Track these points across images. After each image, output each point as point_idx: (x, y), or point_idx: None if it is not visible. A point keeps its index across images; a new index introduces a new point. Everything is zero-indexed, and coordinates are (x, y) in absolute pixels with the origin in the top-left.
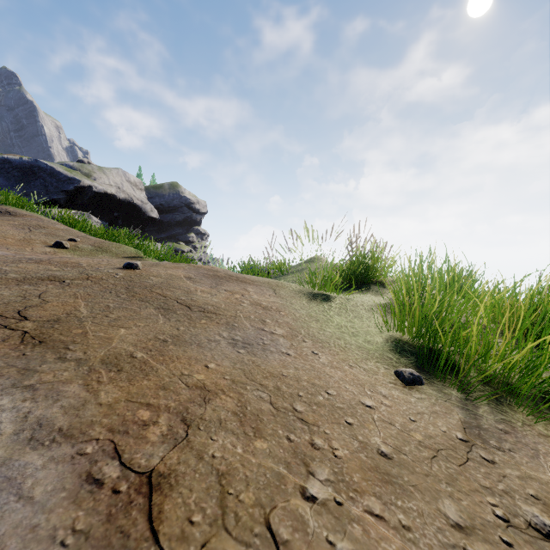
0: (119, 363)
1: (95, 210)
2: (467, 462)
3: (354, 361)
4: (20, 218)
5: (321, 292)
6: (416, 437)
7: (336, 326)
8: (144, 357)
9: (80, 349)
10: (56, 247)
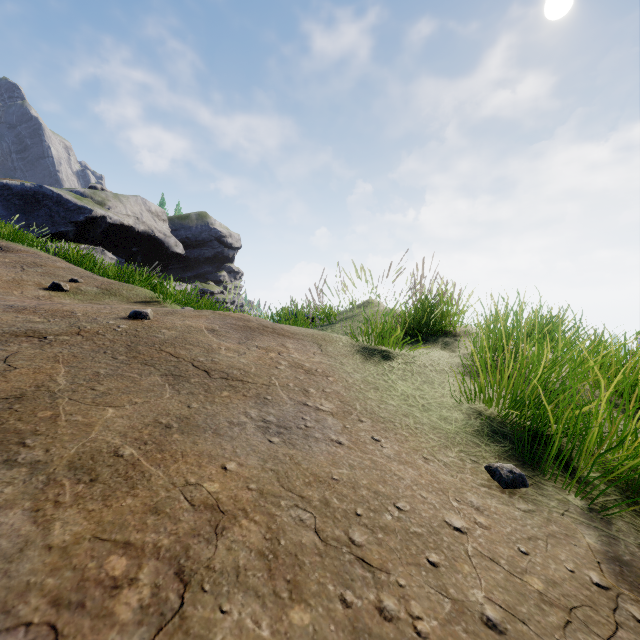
0: (95, 468)
1: (110, 245)
2: (618, 632)
3: (429, 451)
4: (12, 254)
5: (379, 347)
6: (534, 585)
7: (401, 396)
8: (134, 456)
9: (41, 444)
10: (52, 290)
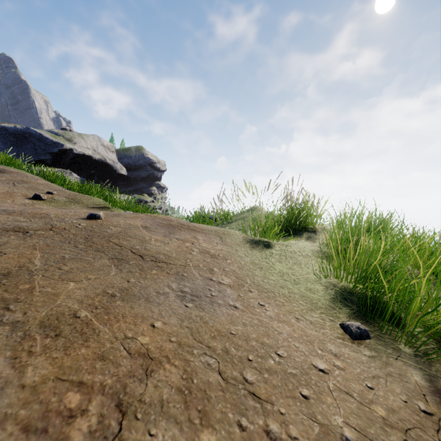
0: (59, 326)
1: (76, 169)
2: None
3: (300, 312)
4: (7, 175)
5: (262, 239)
6: (378, 412)
7: (278, 273)
8: (88, 317)
9: (21, 308)
10: (34, 199)
